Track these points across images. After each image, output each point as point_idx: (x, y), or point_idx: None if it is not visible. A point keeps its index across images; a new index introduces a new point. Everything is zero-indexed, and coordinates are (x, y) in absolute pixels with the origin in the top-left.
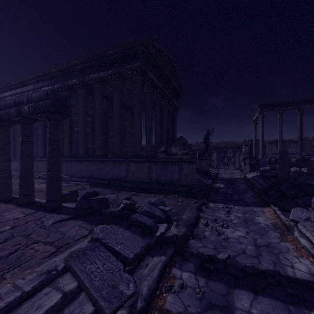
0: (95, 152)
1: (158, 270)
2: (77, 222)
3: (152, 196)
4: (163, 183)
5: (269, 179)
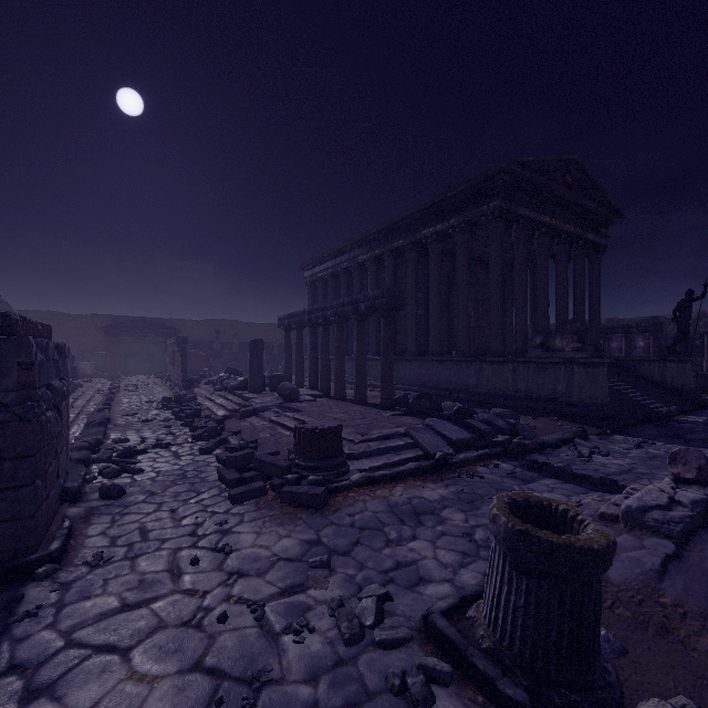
0: (430, 347)
1: (477, 453)
2: (411, 417)
3: None
4: (537, 399)
5: None
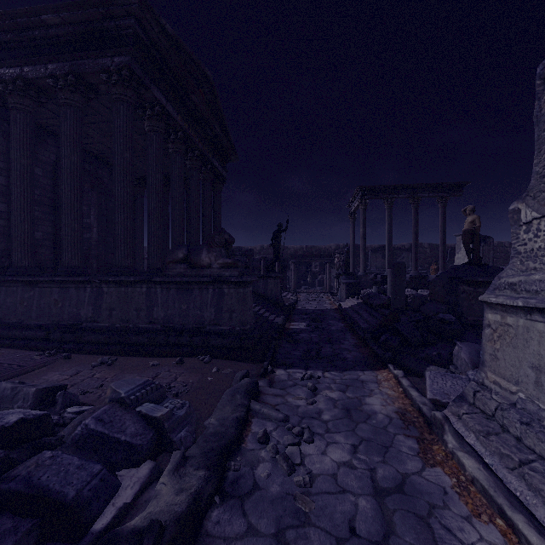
0: (13, 260)
1: None
2: None
3: (150, 362)
4: (180, 331)
5: (378, 310)
